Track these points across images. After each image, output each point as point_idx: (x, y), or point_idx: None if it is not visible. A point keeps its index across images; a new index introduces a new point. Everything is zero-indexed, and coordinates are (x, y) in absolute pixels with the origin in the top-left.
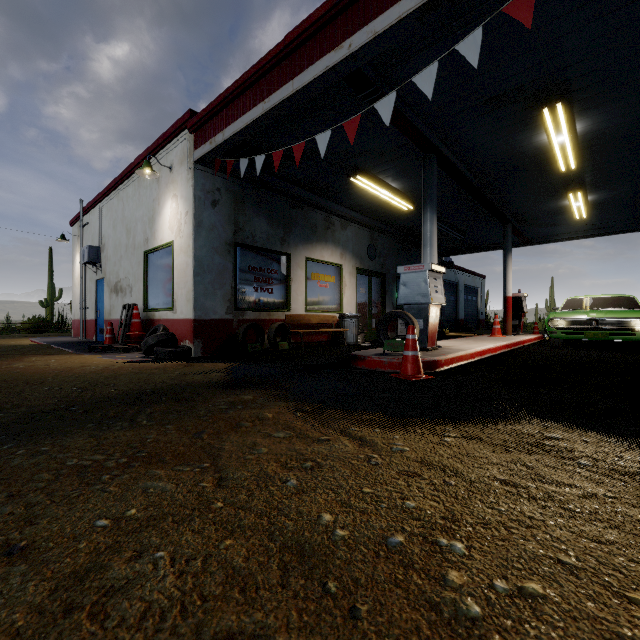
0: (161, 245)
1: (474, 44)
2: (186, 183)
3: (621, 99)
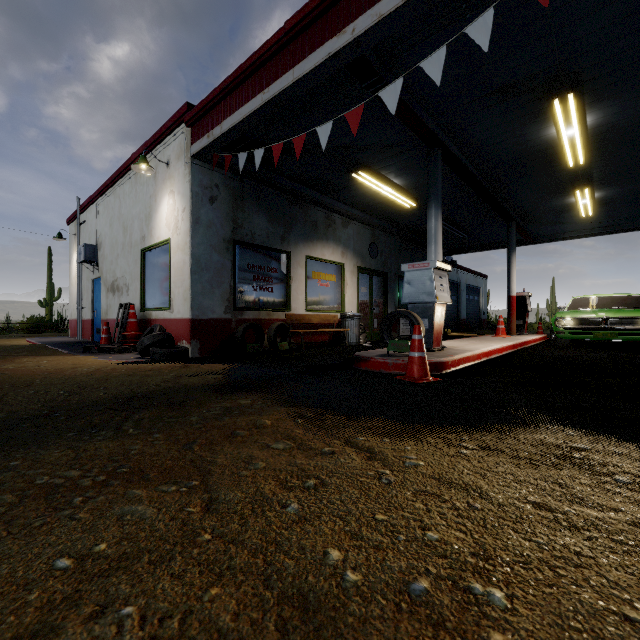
0: (158, 243)
1: (486, 25)
2: (183, 179)
3: (635, 90)
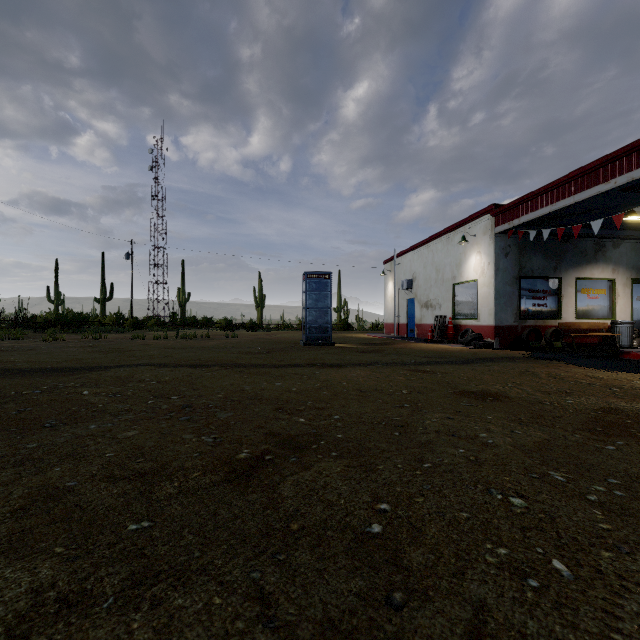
0: (467, 281)
1: None
2: (488, 246)
3: None
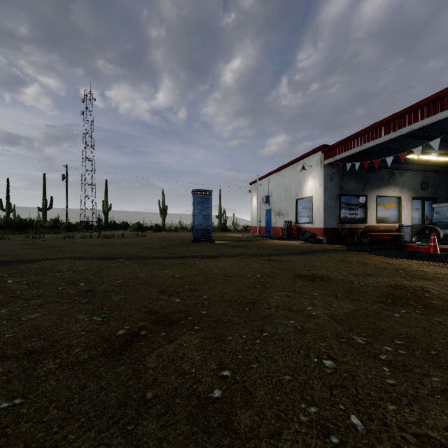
0: (306, 197)
1: None
2: (319, 173)
3: None
